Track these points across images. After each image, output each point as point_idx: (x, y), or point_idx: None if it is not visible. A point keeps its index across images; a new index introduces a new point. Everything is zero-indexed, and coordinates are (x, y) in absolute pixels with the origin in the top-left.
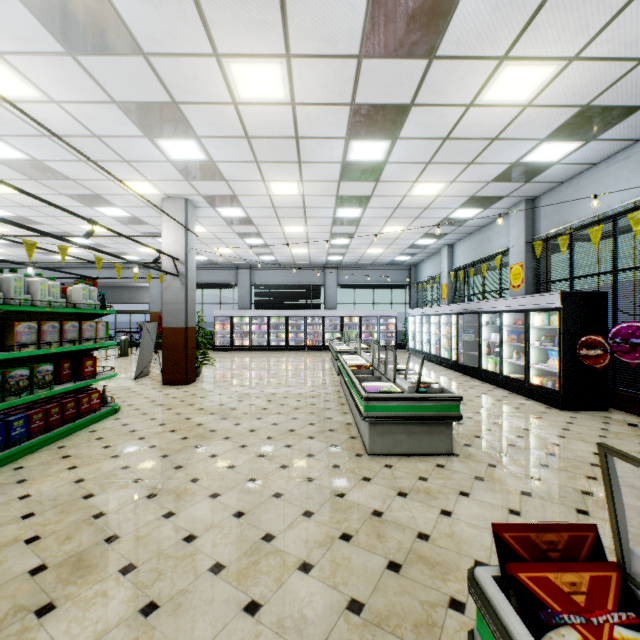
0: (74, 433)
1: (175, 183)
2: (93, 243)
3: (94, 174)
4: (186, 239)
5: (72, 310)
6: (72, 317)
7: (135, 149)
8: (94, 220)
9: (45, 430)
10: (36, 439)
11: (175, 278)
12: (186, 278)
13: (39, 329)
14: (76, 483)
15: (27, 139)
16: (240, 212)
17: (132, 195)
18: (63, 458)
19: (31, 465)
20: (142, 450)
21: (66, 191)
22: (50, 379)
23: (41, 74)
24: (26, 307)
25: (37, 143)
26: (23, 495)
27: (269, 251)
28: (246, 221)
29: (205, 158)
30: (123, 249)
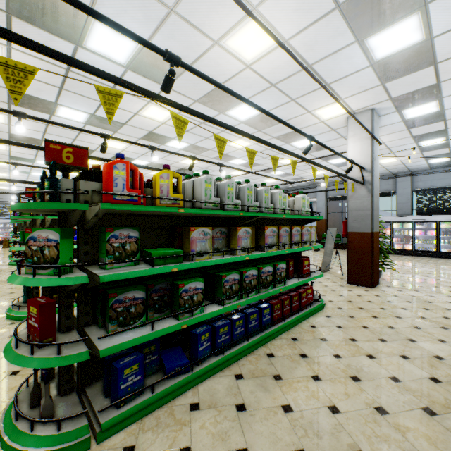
0: (298, 323)
1: (366, 93)
2: (283, 173)
3: (297, 111)
4: (371, 148)
5: (297, 216)
6: (290, 223)
7: (339, 65)
8: (311, 136)
9: (280, 318)
10: (276, 326)
11: (360, 186)
12: (371, 185)
13: (277, 233)
14: (331, 412)
15: (260, 95)
16: (432, 107)
17: (321, 122)
18: (301, 357)
19: (278, 355)
20: (383, 381)
21: (276, 134)
22: (283, 275)
23: (280, 12)
24: (271, 214)
25: (266, 96)
26: (284, 404)
27: (445, 151)
28: (434, 117)
29: (420, 38)
30: (301, 175)
